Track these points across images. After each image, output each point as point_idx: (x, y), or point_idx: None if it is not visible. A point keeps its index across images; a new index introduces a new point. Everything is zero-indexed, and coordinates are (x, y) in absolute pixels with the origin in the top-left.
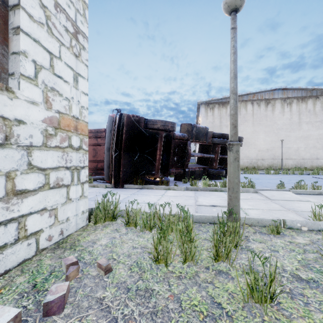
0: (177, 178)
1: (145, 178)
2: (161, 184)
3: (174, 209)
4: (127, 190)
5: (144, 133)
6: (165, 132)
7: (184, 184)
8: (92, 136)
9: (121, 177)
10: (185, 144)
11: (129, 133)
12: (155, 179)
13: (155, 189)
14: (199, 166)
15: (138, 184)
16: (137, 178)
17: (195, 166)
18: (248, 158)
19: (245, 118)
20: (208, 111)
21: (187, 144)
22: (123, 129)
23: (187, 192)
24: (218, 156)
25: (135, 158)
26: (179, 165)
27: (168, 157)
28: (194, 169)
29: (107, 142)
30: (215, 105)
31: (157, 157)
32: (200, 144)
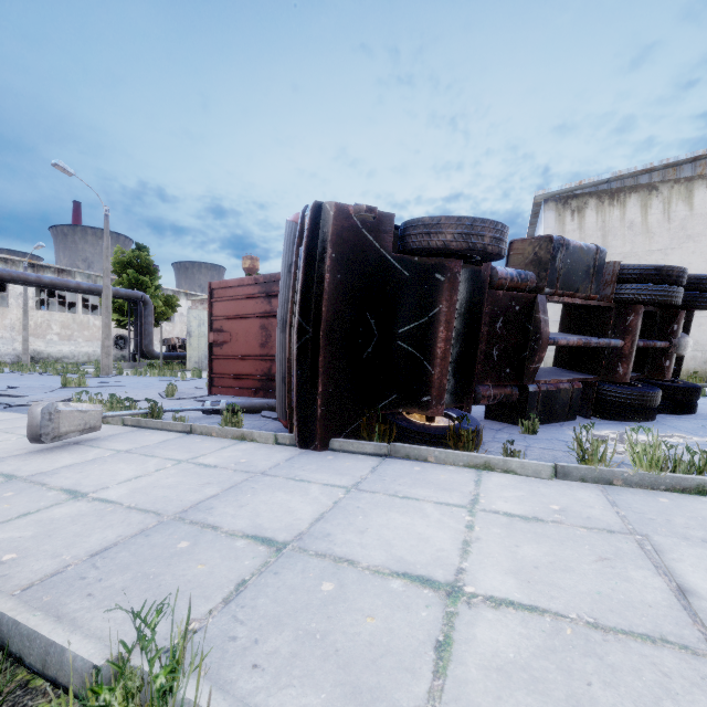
0: (496, 412)
1: (397, 420)
2: (454, 443)
3: (602, 700)
4: (340, 459)
5: (395, 270)
6: (465, 265)
7: (528, 438)
8: (258, 292)
9: (321, 414)
10: (530, 305)
11: (346, 271)
12: (431, 420)
13: (435, 462)
14: (570, 376)
15: (375, 439)
16: (370, 417)
17: (555, 374)
18: (697, 346)
19: (687, 231)
20: (565, 220)
21: (537, 305)
22: (326, 257)
23: (570, 488)
24: (635, 342)
25: (365, 351)
26: (508, 374)
27: (472, 347)
28: (555, 385)
29: (282, 302)
30: (587, 200)
31: (439, 349)
32: (567, 306)
